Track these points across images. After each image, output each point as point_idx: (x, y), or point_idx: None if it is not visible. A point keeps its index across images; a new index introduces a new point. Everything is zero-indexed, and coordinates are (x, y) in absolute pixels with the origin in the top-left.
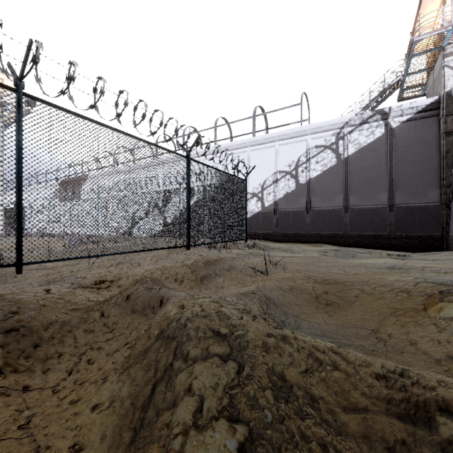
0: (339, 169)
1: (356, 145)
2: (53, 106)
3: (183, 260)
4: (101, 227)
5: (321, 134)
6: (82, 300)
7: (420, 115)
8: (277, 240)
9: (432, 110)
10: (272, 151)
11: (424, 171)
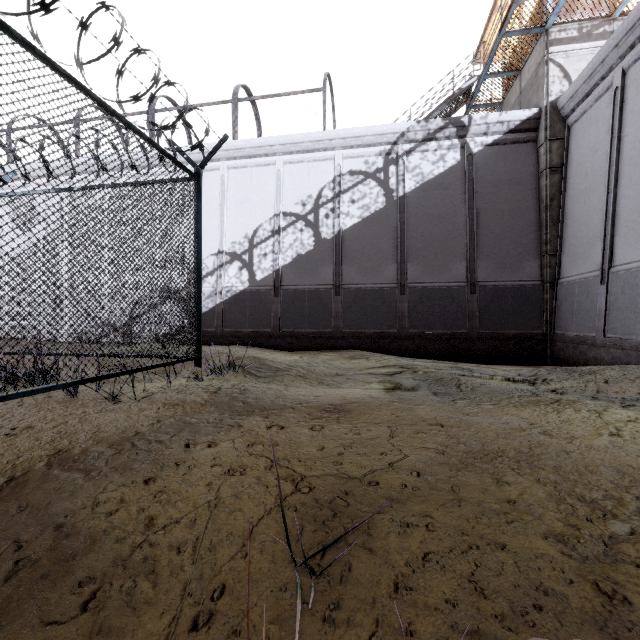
0: (390, 216)
1: (417, 176)
2: None
3: None
4: None
5: (360, 150)
6: None
7: (511, 137)
8: (279, 346)
9: (529, 130)
10: (270, 172)
11: (518, 229)
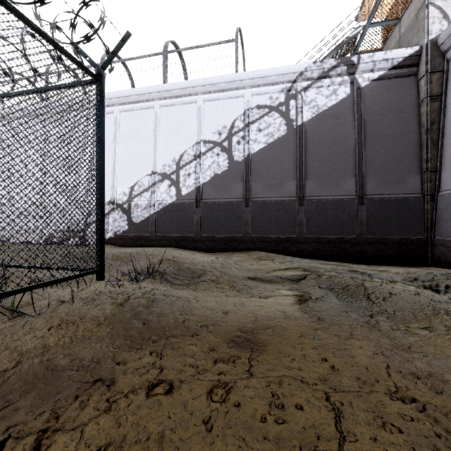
0: (290, 142)
1: (313, 108)
2: None
3: None
4: None
5: (265, 88)
6: None
7: (394, 72)
8: (200, 247)
9: (410, 66)
10: (193, 109)
11: (401, 150)
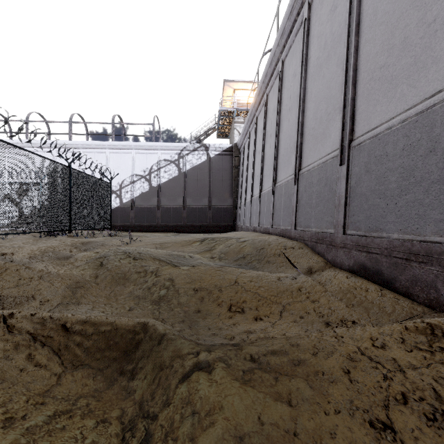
0: (180, 179)
1: (191, 164)
2: None
3: (59, 243)
4: None
5: (168, 151)
6: None
7: (224, 153)
8: (134, 230)
9: (230, 151)
10: (129, 156)
11: (226, 187)
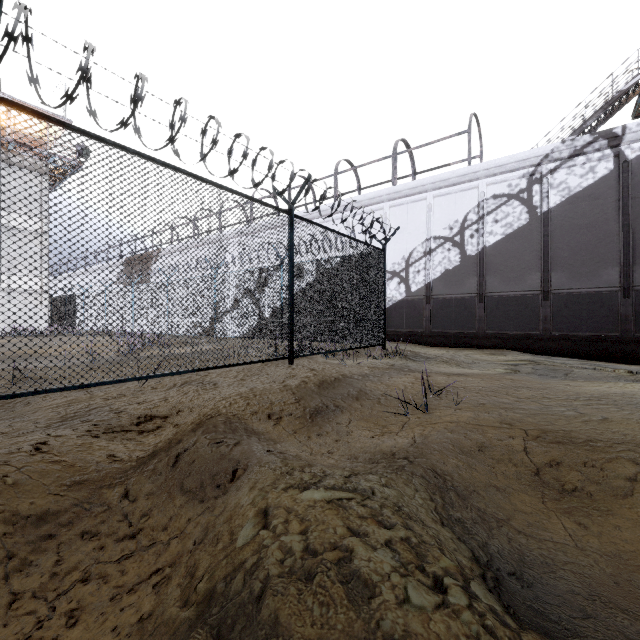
0: (533, 231)
1: (563, 191)
2: (54, 122)
3: (285, 378)
4: (172, 323)
5: (503, 176)
6: (99, 462)
7: None
8: (430, 343)
9: None
10: (422, 206)
11: None
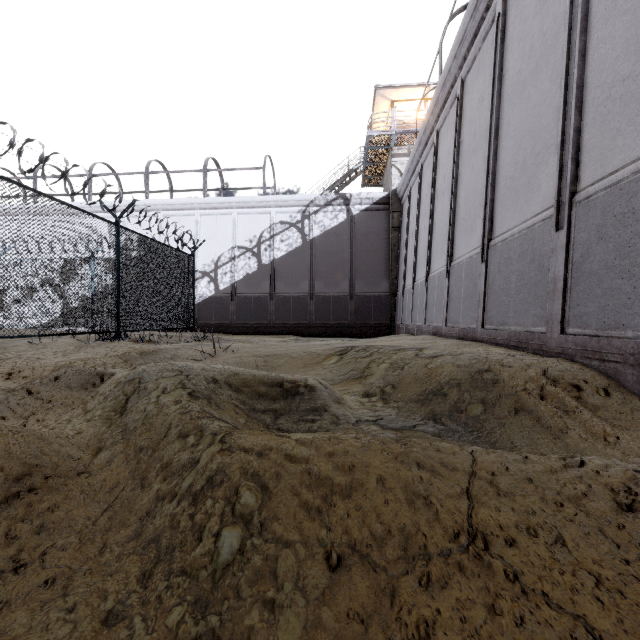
0: (305, 251)
1: (321, 227)
2: None
3: (107, 353)
4: None
5: (287, 208)
6: None
7: (375, 207)
8: (235, 332)
9: (384, 204)
10: (229, 219)
11: (378, 262)
